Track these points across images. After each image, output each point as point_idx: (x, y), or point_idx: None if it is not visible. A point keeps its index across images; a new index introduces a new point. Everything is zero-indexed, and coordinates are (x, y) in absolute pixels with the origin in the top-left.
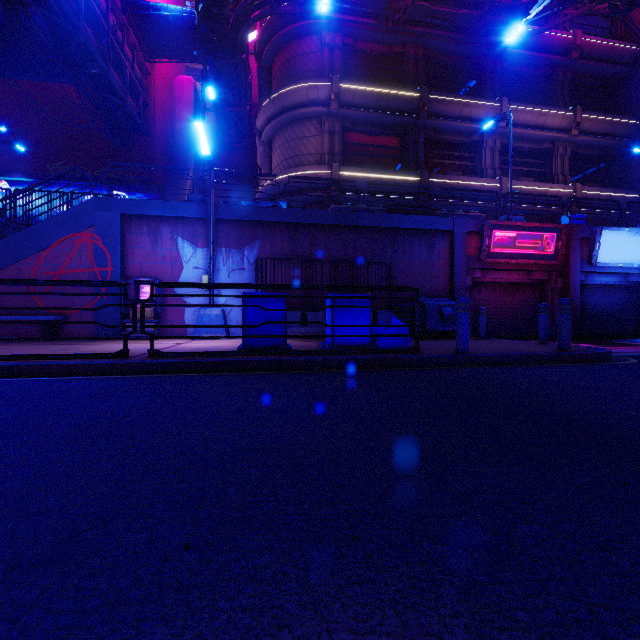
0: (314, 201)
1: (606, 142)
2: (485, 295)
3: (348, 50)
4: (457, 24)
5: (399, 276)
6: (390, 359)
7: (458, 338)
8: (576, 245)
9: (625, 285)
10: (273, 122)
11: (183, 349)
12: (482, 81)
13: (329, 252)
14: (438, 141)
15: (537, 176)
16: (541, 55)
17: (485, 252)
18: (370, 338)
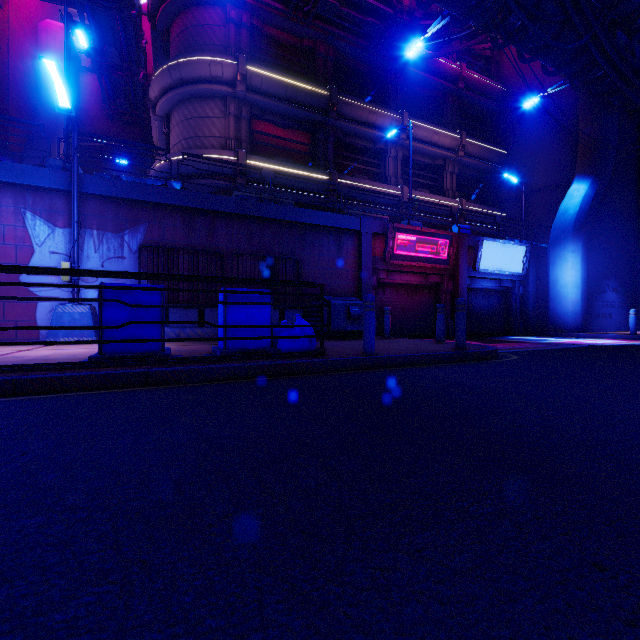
0: (218, 189)
1: (484, 166)
2: (389, 296)
3: (256, 32)
4: (364, 31)
5: (308, 274)
6: (291, 365)
7: (365, 339)
8: (464, 252)
9: (499, 289)
10: (169, 94)
11: (11, 360)
12: (386, 93)
13: (232, 244)
14: (347, 144)
15: (432, 189)
16: (435, 79)
17: (389, 254)
18: (271, 340)
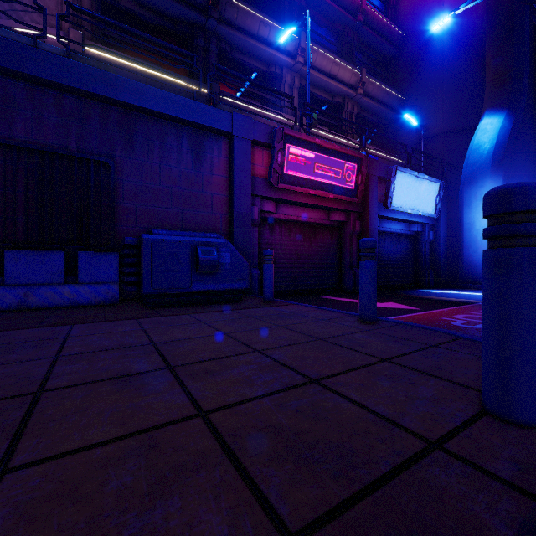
0: None
1: (382, 109)
2: (279, 237)
3: None
4: None
5: (139, 194)
6: None
7: None
8: (374, 183)
9: (408, 234)
10: None
11: None
12: (281, 10)
13: None
14: (235, 61)
15: (331, 128)
16: (335, 6)
17: (277, 173)
18: None
